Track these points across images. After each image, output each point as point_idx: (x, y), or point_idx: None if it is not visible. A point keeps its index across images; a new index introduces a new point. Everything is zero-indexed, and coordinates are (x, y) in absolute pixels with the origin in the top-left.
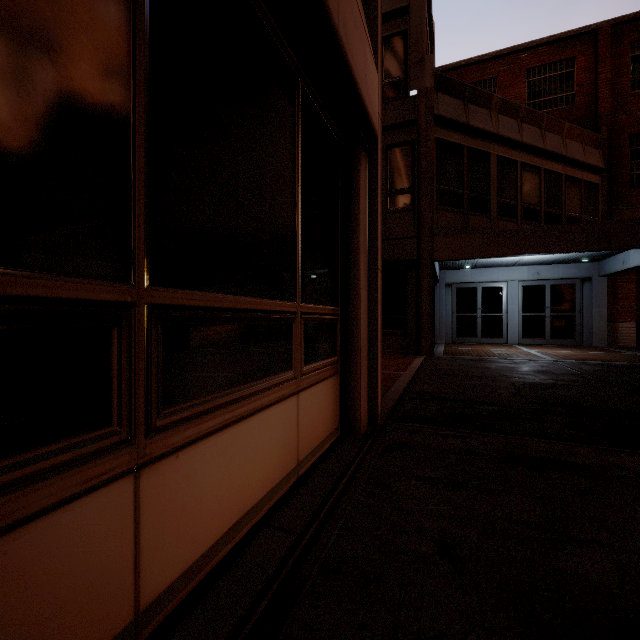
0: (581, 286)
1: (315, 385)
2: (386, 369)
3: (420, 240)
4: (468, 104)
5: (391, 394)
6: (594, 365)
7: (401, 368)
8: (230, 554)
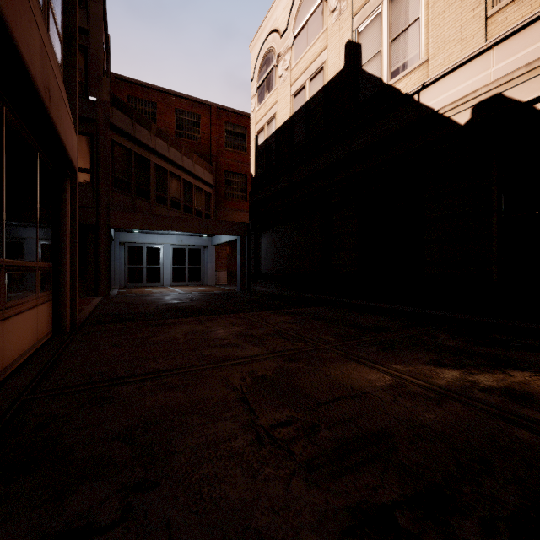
0: (204, 250)
1: (43, 304)
2: None
3: (99, 211)
4: (135, 123)
5: (81, 317)
6: (201, 293)
7: (84, 304)
8: (21, 364)
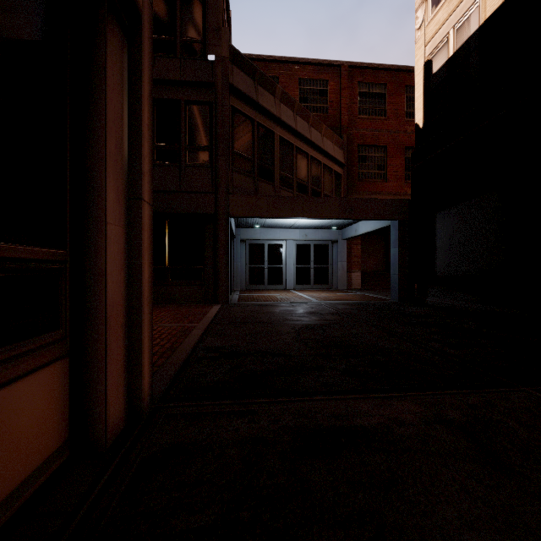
0: (332, 246)
1: None
2: (180, 321)
3: (217, 196)
4: (258, 85)
5: (177, 355)
6: (344, 304)
7: (196, 319)
8: None
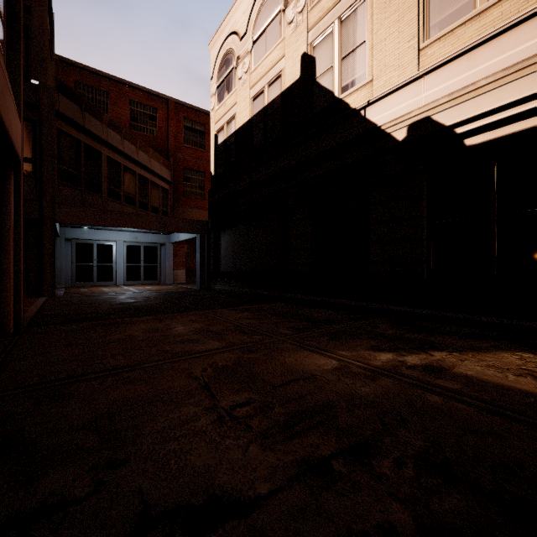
0: (160, 248)
1: None
2: None
3: (42, 204)
4: (85, 112)
5: (24, 318)
6: (158, 292)
7: (26, 305)
8: None
